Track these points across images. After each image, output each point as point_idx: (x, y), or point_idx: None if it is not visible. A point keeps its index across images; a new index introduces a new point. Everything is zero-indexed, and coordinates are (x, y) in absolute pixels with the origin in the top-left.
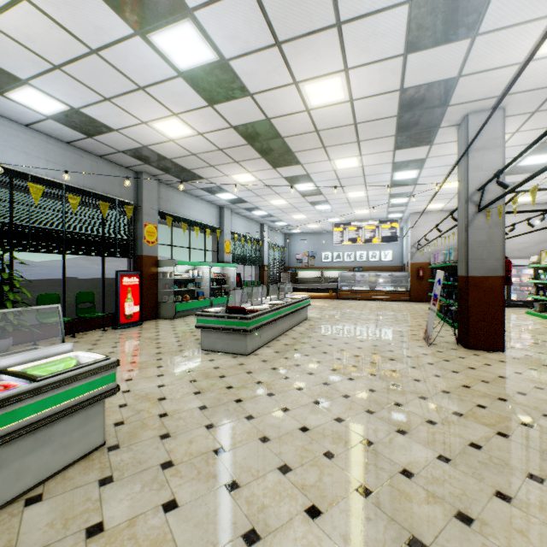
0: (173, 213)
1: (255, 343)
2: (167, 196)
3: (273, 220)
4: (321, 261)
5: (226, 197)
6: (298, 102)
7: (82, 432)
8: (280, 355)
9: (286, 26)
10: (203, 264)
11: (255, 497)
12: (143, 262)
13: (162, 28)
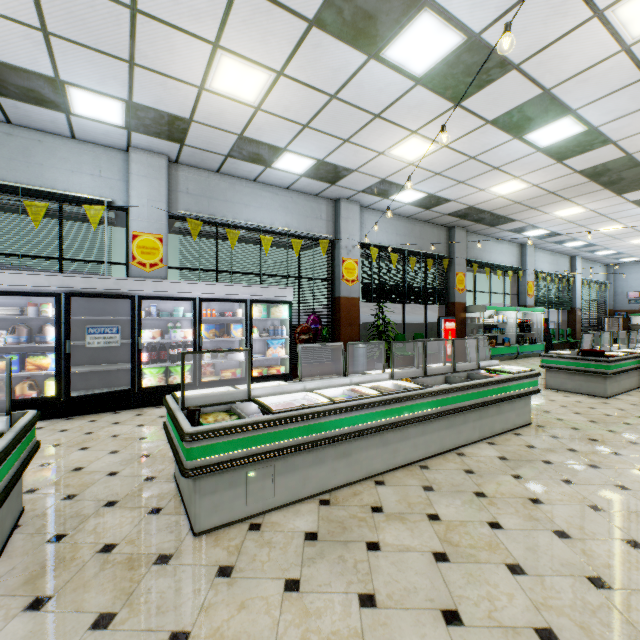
0: (476, 259)
1: (613, 388)
2: (471, 243)
3: (591, 250)
4: None
5: (534, 234)
6: None
7: (523, 411)
8: None
9: None
10: (509, 309)
11: None
12: (454, 309)
13: (539, 128)
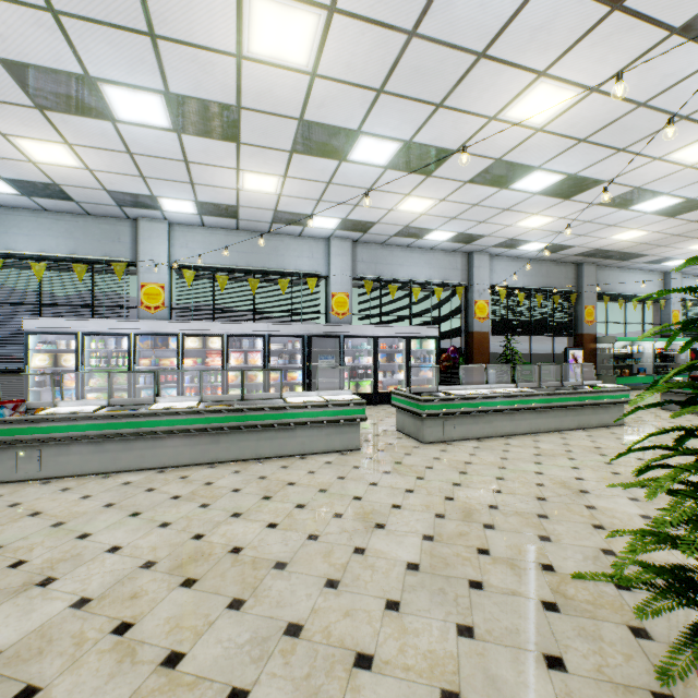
0: (608, 291)
1: None
2: (602, 276)
3: None
4: None
5: (675, 264)
6: None
7: (616, 415)
8: None
9: None
10: (645, 339)
11: None
12: (582, 340)
13: (641, 203)
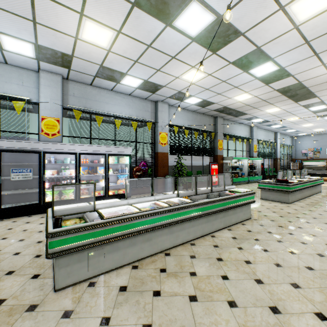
0: (228, 133)
1: (292, 198)
2: (226, 125)
3: (284, 129)
4: (326, 154)
5: (257, 121)
6: (323, 71)
7: (247, 212)
8: (310, 206)
9: (323, 48)
10: (244, 158)
11: (325, 239)
12: (217, 158)
13: (256, 67)
